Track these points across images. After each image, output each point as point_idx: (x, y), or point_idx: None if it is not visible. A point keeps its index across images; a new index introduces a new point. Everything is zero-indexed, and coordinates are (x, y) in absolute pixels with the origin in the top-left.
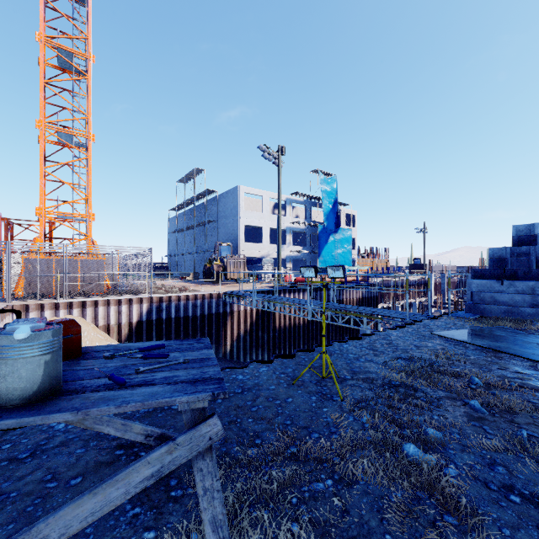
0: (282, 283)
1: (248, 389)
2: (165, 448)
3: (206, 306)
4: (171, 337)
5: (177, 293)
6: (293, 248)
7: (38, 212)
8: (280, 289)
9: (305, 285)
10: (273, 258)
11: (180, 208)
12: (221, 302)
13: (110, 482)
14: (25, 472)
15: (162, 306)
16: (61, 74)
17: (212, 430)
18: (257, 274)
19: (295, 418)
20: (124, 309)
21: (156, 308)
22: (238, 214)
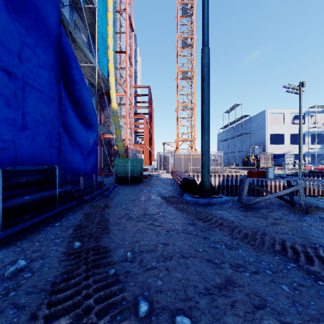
0: (302, 170)
1: (297, 200)
2: (295, 186)
3: (251, 181)
4: (233, 194)
5: (234, 173)
6: (311, 146)
7: (177, 139)
8: (301, 174)
9: (323, 171)
10: (292, 153)
11: (225, 127)
12: (259, 179)
13: (286, 189)
14: (247, 200)
15: (229, 179)
16: (182, 81)
17: (303, 185)
18: (280, 165)
19: (319, 206)
20: (212, 179)
21: (225, 180)
22: (265, 127)
